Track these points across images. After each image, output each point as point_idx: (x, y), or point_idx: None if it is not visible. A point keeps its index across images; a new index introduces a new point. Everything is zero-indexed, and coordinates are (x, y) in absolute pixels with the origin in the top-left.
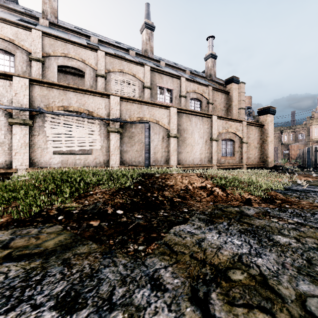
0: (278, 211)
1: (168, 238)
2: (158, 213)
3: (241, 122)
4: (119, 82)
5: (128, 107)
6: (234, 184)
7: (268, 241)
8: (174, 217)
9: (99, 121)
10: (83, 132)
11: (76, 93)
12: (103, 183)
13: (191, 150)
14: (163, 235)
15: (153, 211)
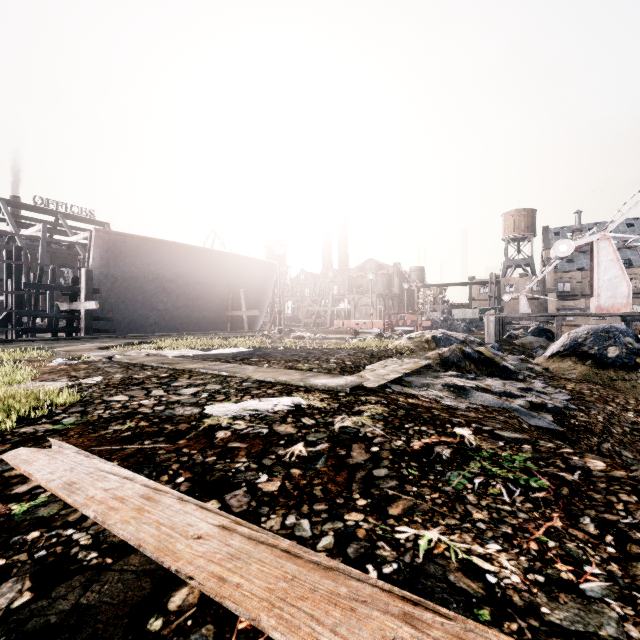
0: None
1: None
2: None
3: None
4: None
5: None
6: None
7: None
8: None
9: None
10: None
11: None
12: None
13: None
14: None
15: None
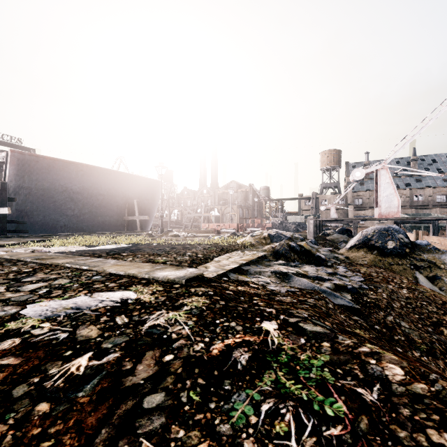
0: None
1: None
2: None
3: None
4: None
5: None
6: None
7: None
8: None
9: None
10: None
11: None
12: None
13: None
14: None
15: None
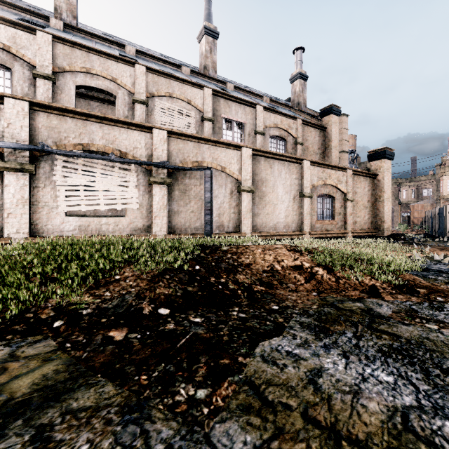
0: (430, 309)
1: (252, 369)
2: (230, 313)
3: (344, 170)
4: (166, 112)
5: (180, 146)
6: (345, 262)
7: (443, 375)
8: (258, 321)
9: (136, 168)
10: (112, 184)
11: (101, 125)
12: (138, 261)
13: (273, 211)
14: (243, 362)
15: (221, 309)
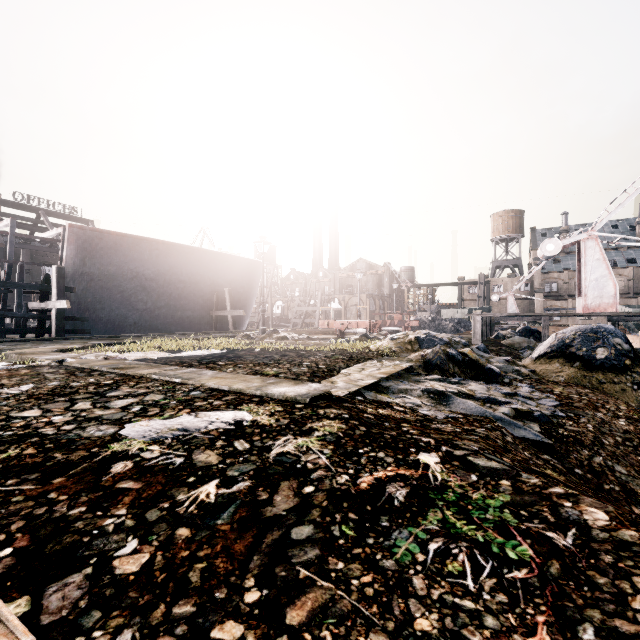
0: None
1: None
2: None
3: None
4: None
5: None
6: None
7: None
8: None
9: None
10: None
11: None
12: None
13: None
14: None
15: None
